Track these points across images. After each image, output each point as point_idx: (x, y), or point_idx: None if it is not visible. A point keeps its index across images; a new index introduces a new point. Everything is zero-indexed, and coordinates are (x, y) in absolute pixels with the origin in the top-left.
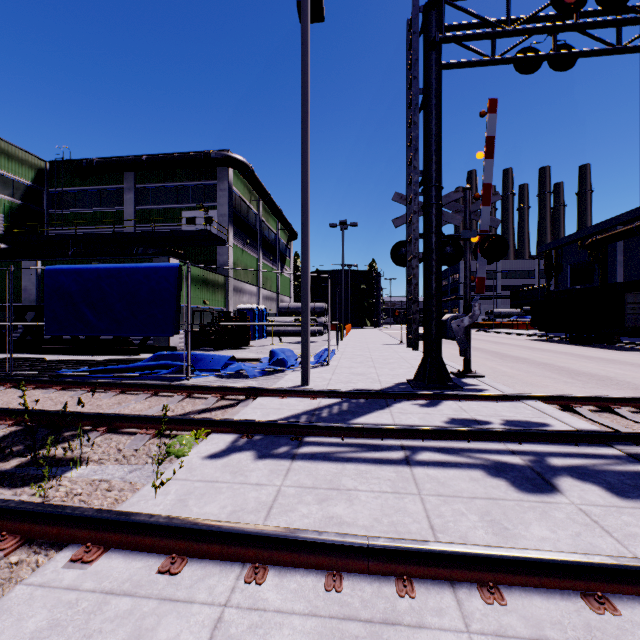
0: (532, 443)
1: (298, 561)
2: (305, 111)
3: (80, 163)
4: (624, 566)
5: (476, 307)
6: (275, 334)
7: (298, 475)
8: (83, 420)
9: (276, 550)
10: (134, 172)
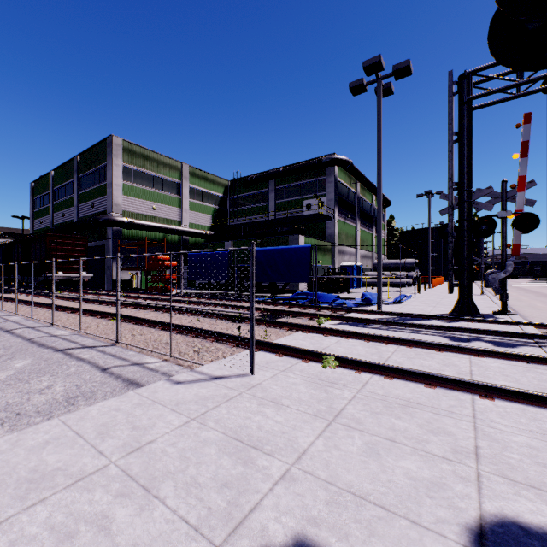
0: (485, 335)
1: (358, 338)
2: (379, 158)
3: (246, 179)
4: (451, 345)
5: (509, 265)
6: (369, 285)
7: (363, 330)
8: (283, 312)
9: (352, 336)
10: (274, 179)
